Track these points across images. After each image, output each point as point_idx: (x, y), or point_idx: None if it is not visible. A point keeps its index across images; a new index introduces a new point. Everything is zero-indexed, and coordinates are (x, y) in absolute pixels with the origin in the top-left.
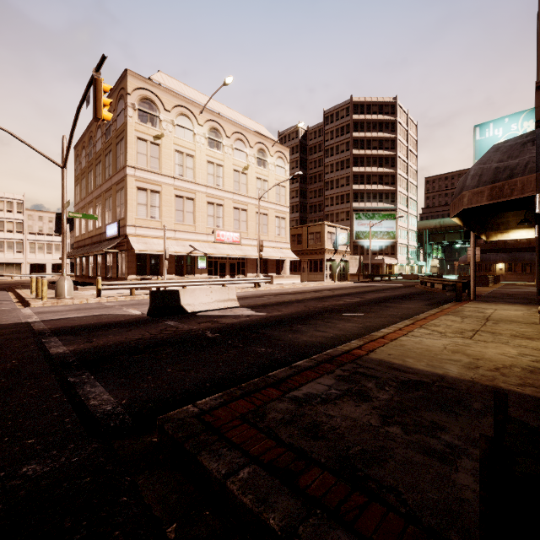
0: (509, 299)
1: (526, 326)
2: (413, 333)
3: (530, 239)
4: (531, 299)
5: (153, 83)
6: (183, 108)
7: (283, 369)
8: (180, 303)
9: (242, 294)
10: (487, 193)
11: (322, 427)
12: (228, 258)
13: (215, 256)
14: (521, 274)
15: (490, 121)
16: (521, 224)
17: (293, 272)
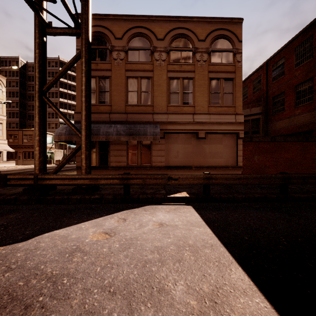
0: None
1: None
2: None
3: None
4: None
5: None
6: None
7: None
8: None
9: None
10: (57, 138)
11: None
12: None
13: None
14: None
15: None
16: None
17: (10, 159)
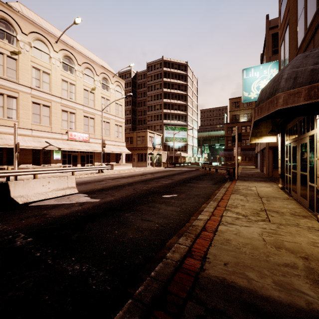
0: (254, 178)
1: (288, 202)
2: (225, 219)
3: (251, 144)
4: (264, 178)
5: (9, 8)
6: (40, 35)
7: None
8: (9, 195)
9: (87, 179)
10: (304, 93)
11: None
12: (79, 152)
13: (69, 150)
14: (248, 162)
15: (252, 67)
16: (269, 133)
17: (127, 161)
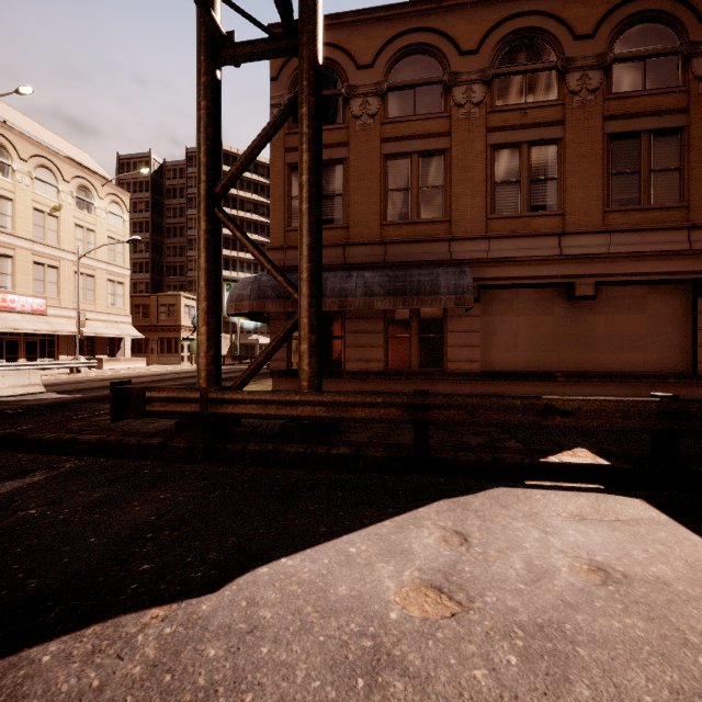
0: None
1: None
2: None
3: None
4: None
5: None
6: None
7: (86, 415)
8: None
9: (50, 382)
10: (234, 307)
11: (100, 425)
12: (23, 334)
13: None
14: None
15: None
16: None
17: (137, 353)
